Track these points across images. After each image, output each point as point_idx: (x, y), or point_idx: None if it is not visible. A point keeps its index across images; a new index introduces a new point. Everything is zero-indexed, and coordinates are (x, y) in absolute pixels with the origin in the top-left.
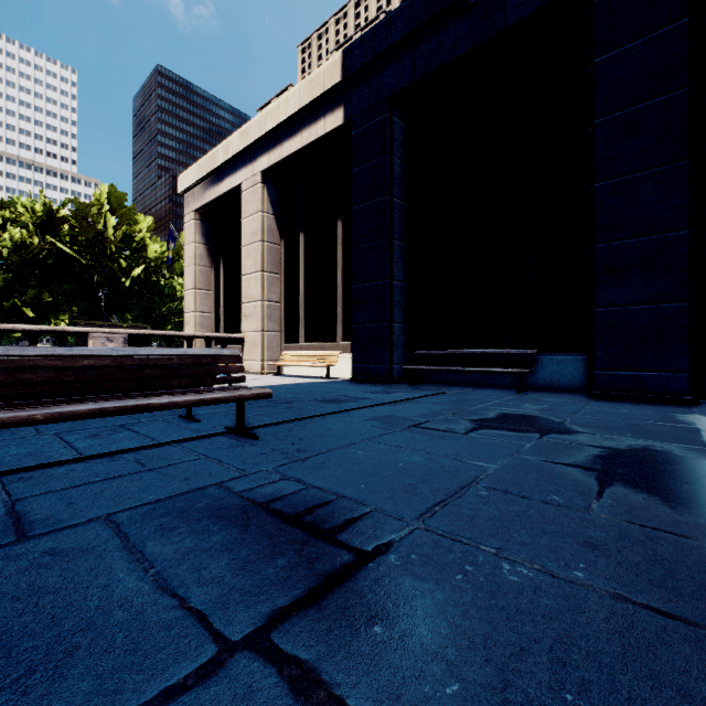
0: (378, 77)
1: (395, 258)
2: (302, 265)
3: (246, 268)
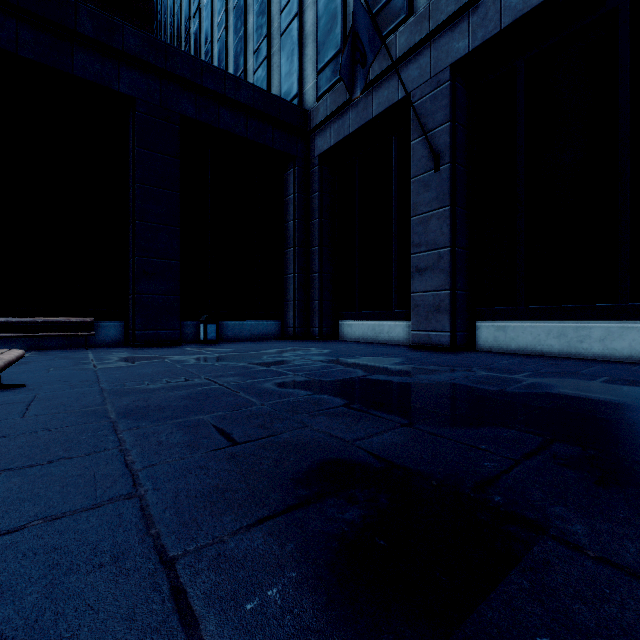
0: None
1: None
2: None
3: None
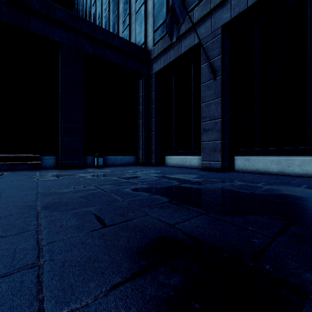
0: None
1: None
2: None
3: None
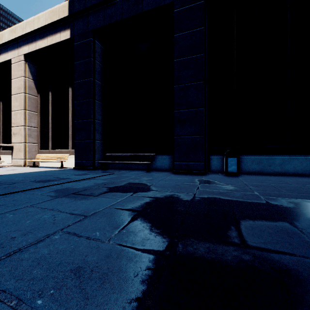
0: (87, 19)
1: (96, 109)
2: (50, 108)
3: (14, 107)
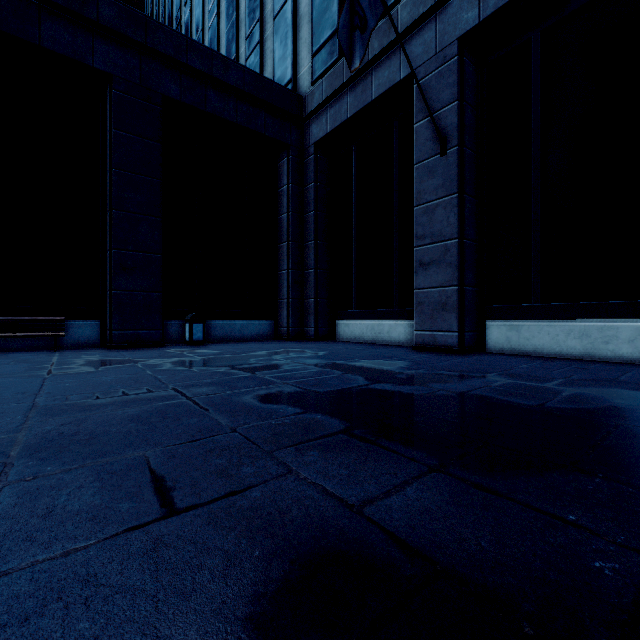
0: None
1: None
2: None
3: None
